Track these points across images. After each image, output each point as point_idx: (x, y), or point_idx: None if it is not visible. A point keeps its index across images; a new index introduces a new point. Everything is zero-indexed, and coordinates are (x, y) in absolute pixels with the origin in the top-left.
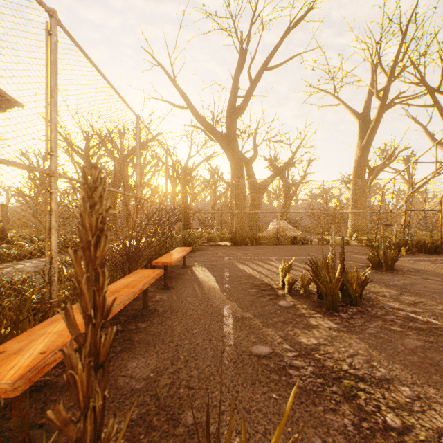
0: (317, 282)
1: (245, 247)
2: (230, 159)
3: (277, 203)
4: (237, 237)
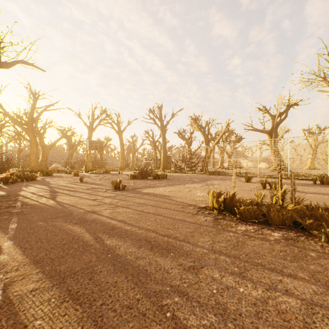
0: (43, 173)
1: (36, 173)
2: (30, 138)
3: (51, 158)
4: (33, 170)
